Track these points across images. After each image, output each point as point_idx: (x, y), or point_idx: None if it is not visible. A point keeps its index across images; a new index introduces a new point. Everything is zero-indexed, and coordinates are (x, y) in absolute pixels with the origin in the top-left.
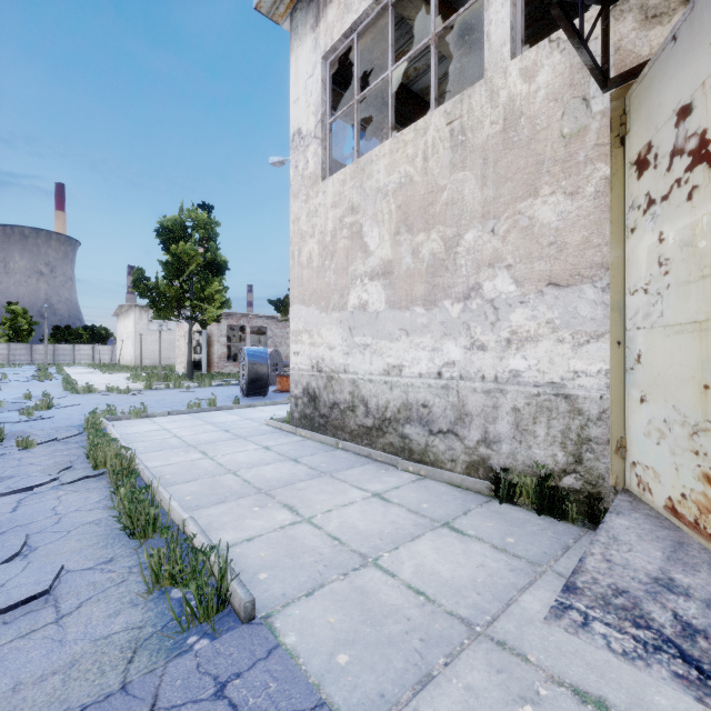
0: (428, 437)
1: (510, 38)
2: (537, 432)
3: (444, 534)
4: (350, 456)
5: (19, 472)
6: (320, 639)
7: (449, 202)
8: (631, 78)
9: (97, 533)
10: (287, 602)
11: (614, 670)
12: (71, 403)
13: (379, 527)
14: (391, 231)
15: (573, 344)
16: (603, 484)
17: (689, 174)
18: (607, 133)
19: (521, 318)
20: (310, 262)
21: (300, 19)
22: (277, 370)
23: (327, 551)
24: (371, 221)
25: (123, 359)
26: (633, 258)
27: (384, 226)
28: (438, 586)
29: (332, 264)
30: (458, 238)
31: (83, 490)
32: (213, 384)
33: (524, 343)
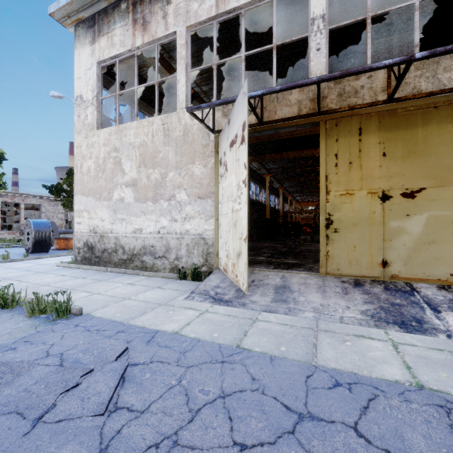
0: (154, 260)
1: (186, 100)
2: (194, 252)
3: (157, 290)
4: (115, 274)
5: None
6: (110, 313)
7: (163, 158)
8: (220, 132)
9: None
10: (95, 310)
11: (196, 304)
12: None
13: (130, 291)
14: (137, 165)
15: (205, 220)
16: (213, 268)
17: (225, 172)
18: (214, 148)
19: (189, 209)
20: (89, 172)
21: (82, 33)
22: (53, 235)
23: (108, 299)
24: (126, 158)
25: None
26: (219, 192)
27: (133, 162)
28: (152, 299)
29: (103, 176)
30: (166, 174)
31: None
32: None
33: (190, 219)
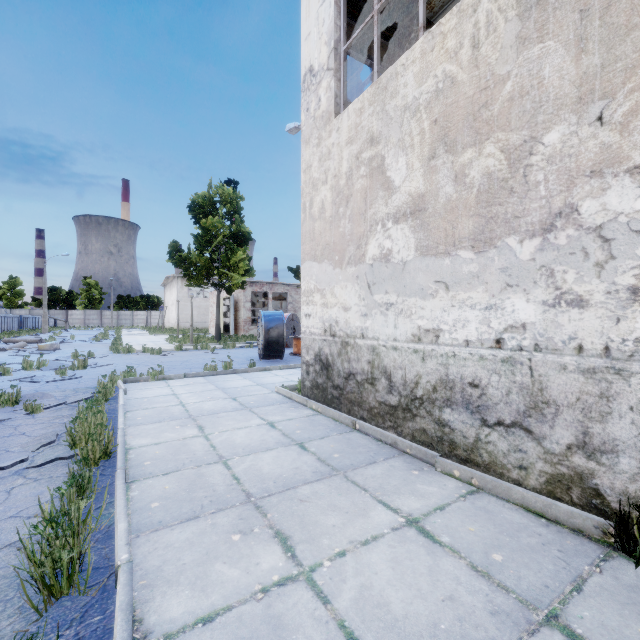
0: (479, 428)
1: None
2: None
3: None
4: (369, 442)
5: (1, 445)
6: None
7: (515, 95)
8: None
9: (4, 572)
10: None
11: None
12: (107, 363)
13: (427, 610)
14: (423, 156)
15: None
16: None
17: None
18: None
19: None
20: (322, 212)
21: None
22: (294, 333)
23: None
24: (396, 149)
25: (169, 323)
26: None
27: (414, 151)
28: None
29: (347, 211)
30: (531, 143)
31: (45, 479)
32: (237, 346)
33: None
